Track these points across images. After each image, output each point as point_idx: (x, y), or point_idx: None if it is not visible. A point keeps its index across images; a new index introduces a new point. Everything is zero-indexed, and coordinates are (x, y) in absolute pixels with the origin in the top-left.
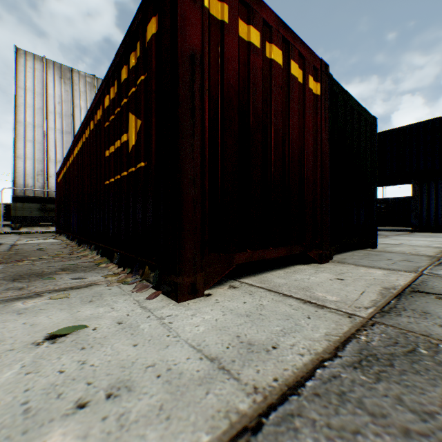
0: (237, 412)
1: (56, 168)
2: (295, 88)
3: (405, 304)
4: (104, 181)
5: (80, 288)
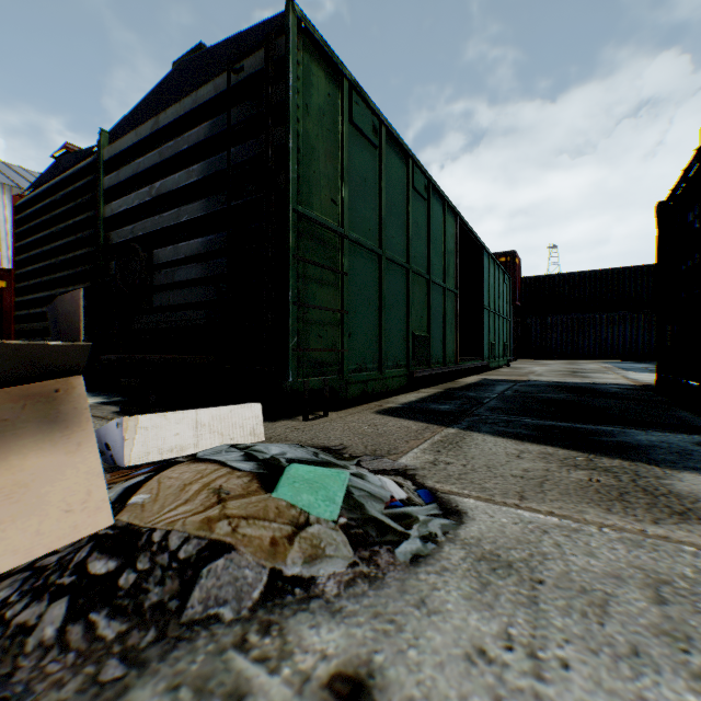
0: None
1: None
2: None
3: None
4: None
5: None
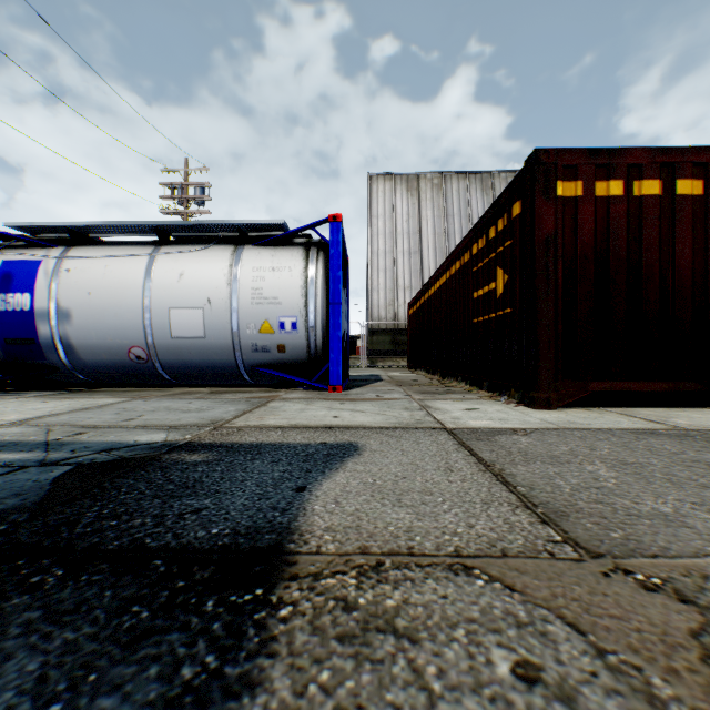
0: (550, 428)
1: (404, 295)
2: (683, 207)
3: None
4: (471, 319)
5: (466, 400)
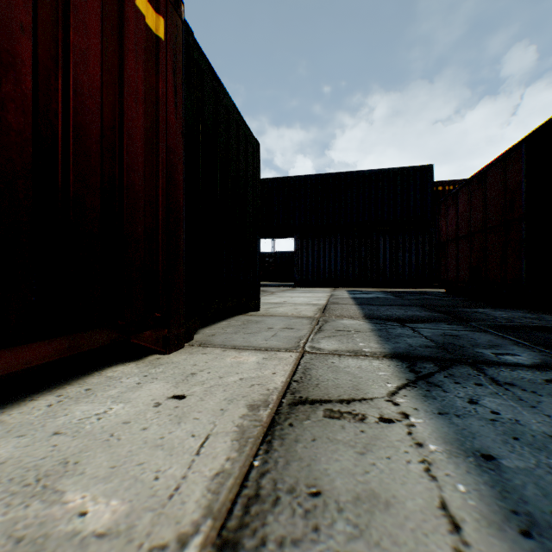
0: None
1: None
2: None
3: (279, 463)
4: None
5: None
